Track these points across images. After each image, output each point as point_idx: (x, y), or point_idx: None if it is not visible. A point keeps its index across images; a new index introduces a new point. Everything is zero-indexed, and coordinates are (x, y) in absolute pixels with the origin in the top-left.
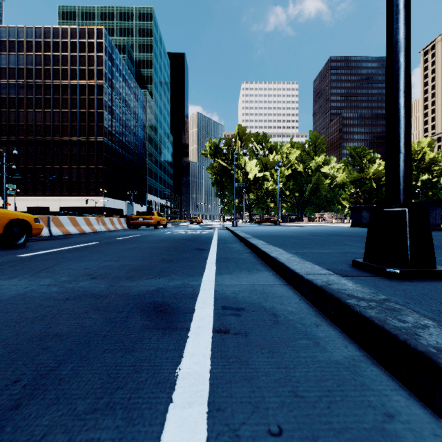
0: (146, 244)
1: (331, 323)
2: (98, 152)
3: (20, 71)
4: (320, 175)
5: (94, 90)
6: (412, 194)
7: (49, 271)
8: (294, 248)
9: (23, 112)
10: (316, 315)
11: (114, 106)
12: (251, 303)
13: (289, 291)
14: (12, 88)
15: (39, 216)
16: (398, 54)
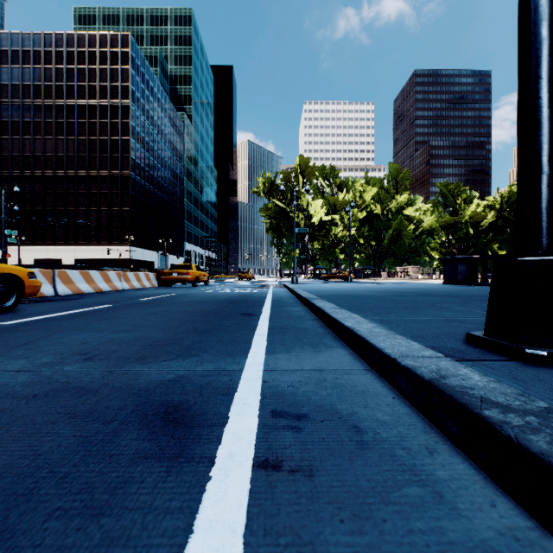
0: (176, 306)
1: (453, 447)
2: (123, 190)
3: (25, 88)
4: (403, 219)
5: (119, 112)
6: None
7: (29, 348)
8: (376, 313)
9: (29, 139)
10: (425, 430)
11: (144, 132)
12: (318, 405)
13: (375, 383)
14: (16, 110)
15: (40, 270)
16: (540, 25)
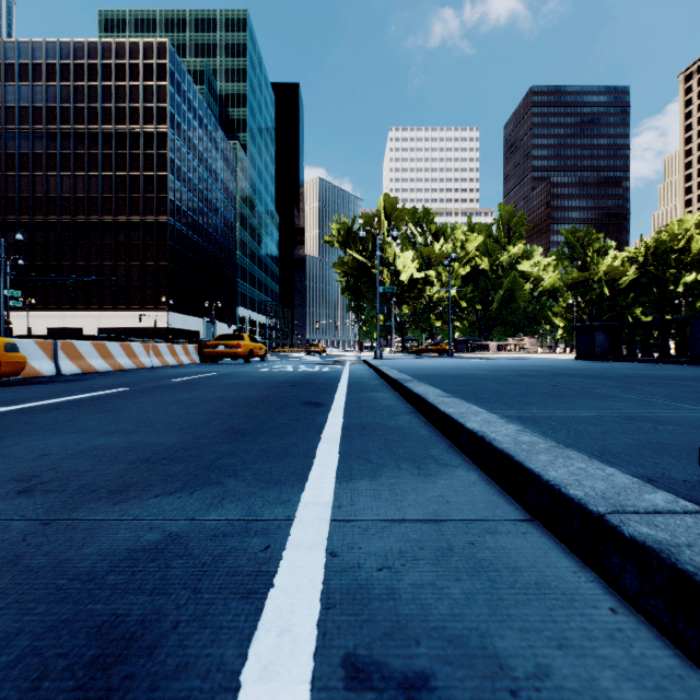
0: (214, 391)
1: None
2: (159, 239)
3: (36, 112)
4: (517, 276)
5: (154, 141)
6: (669, 306)
7: None
8: (506, 404)
9: (41, 176)
10: None
11: (186, 167)
12: (452, 636)
13: (553, 559)
14: (24, 139)
15: (36, 341)
16: None
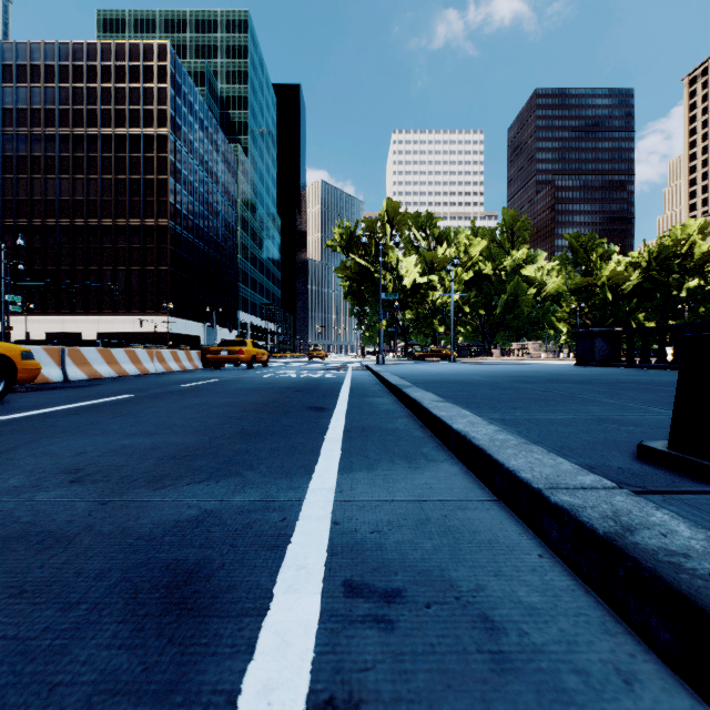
0: (221, 397)
1: (664, 669)
2: (160, 243)
3: (35, 114)
4: (521, 281)
5: (154, 144)
6: (672, 311)
7: None
8: (494, 409)
9: (39, 179)
10: (606, 628)
11: (186, 170)
12: (421, 570)
13: (506, 525)
14: (22, 142)
15: (44, 347)
16: None
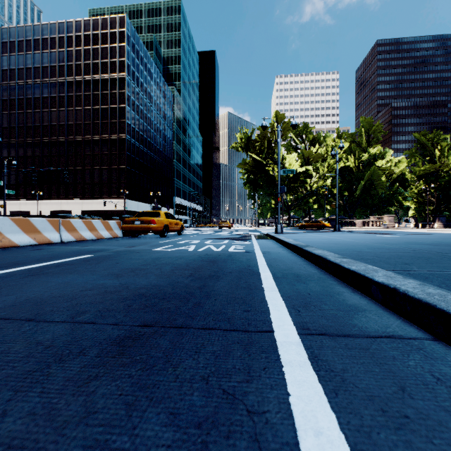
0: None
1: None
2: (120, 150)
3: (44, 70)
4: (376, 170)
5: (117, 84)
6: None
7: None
8: None
9: (47, 112)
10: None
11: (138, 101)
12: None
13: None
14: (37, 88)
15: None
16: None
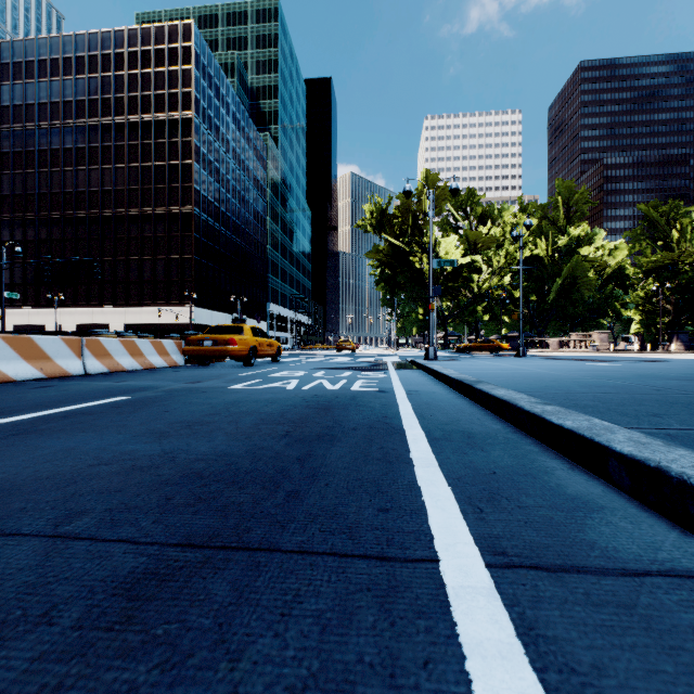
0: None
1: None
2: (184, 231)
3: (67, 106)
4: (581, 261)
5: (179, 128)
6: None
7: None
8: None
9: (70, 171)
10: None
11: (212, 155)
12: None
13: None
14: (56, 135)
15: None
16: None
